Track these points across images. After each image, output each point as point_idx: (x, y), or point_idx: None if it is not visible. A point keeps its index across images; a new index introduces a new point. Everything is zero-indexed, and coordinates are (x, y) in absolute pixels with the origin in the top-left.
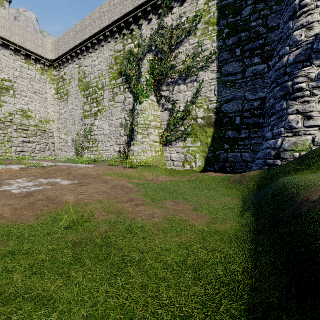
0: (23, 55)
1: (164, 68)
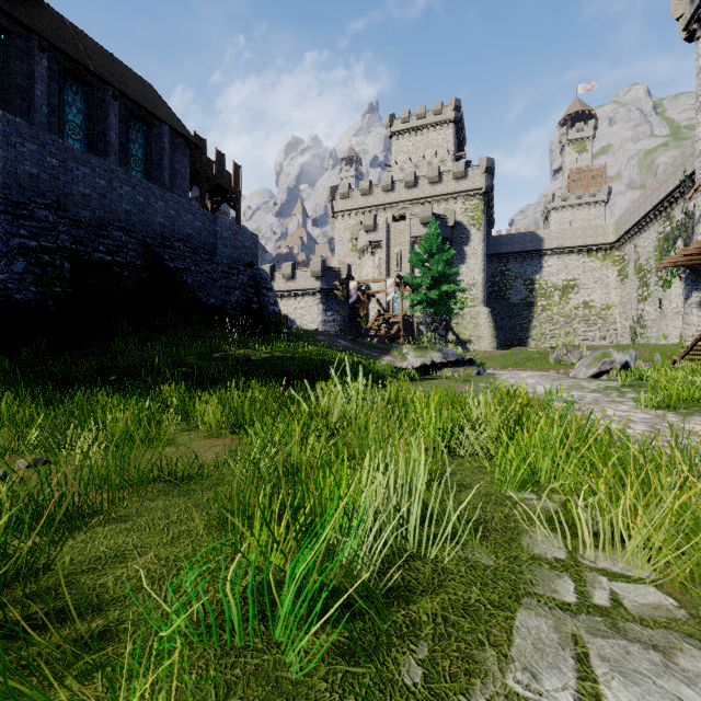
0: (584, 252)
1: None
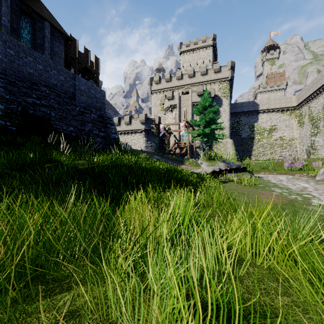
0: (280, 111)
1: None
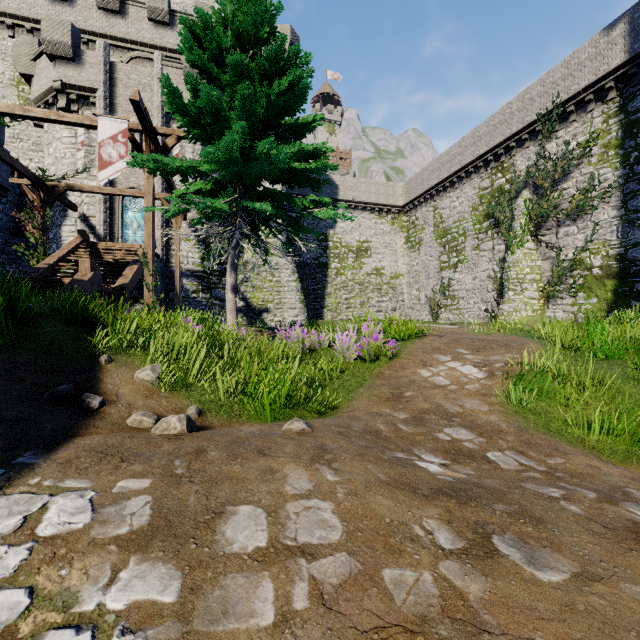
0: (377, 211)
1: (544, 209)
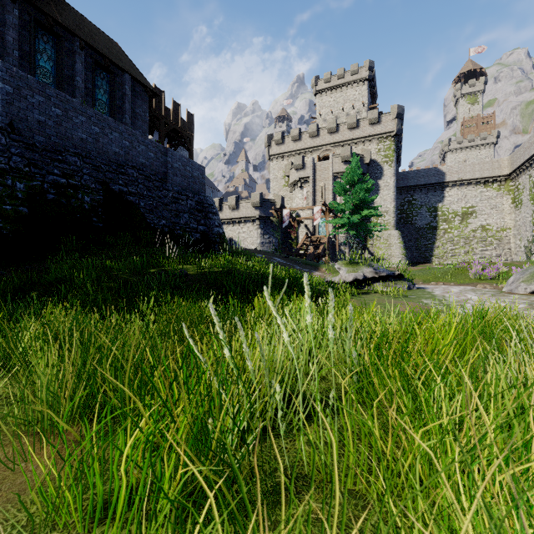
0: (482, 183)
1: None
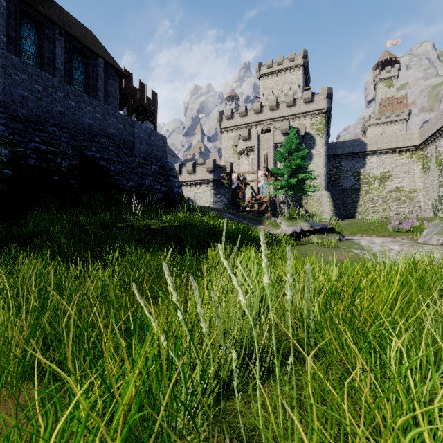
0: (397, 152)
1: None
